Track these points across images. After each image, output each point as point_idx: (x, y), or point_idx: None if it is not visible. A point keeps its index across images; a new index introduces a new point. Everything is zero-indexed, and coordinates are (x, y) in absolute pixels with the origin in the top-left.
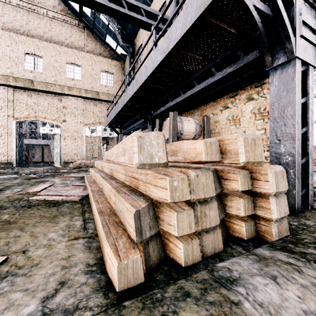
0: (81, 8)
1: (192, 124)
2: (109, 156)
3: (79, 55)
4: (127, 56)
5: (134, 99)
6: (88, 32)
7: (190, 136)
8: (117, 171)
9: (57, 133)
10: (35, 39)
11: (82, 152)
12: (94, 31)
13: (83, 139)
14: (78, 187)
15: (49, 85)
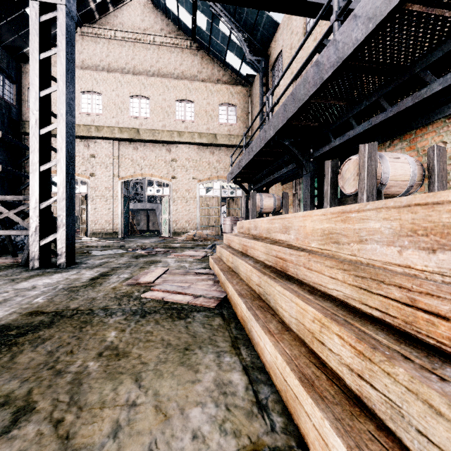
0: (194, 22)
1: (405, 164)
2: (264, 230)
3: (191, 87)
4: (256, 75)
5: (281, 132)
6: (203, 54)
7: (399, 188)
8: (309, 266)
9: (165, 193)
10: (141, 77)
11: (195, 218)
12: (210, 51)
13: (197, 201)
14: (204, 276)
15: (156, 133)
